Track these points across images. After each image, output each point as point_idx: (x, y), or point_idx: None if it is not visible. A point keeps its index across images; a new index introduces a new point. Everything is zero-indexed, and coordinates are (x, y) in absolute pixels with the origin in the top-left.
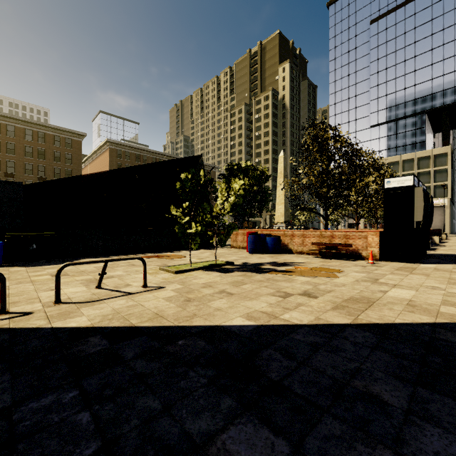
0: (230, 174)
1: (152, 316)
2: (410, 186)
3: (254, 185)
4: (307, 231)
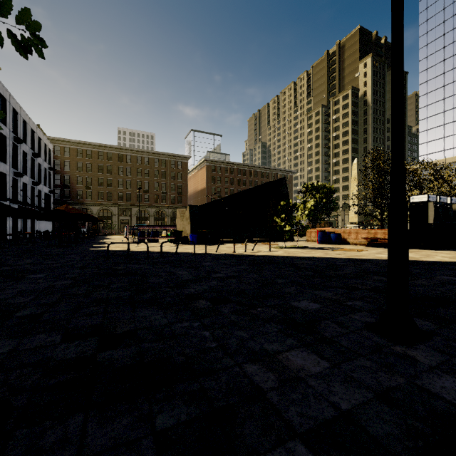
0: (306, 191)
1: (280, 255)
2: (426, 201)
3: (323, 197)
4: (359, 230)
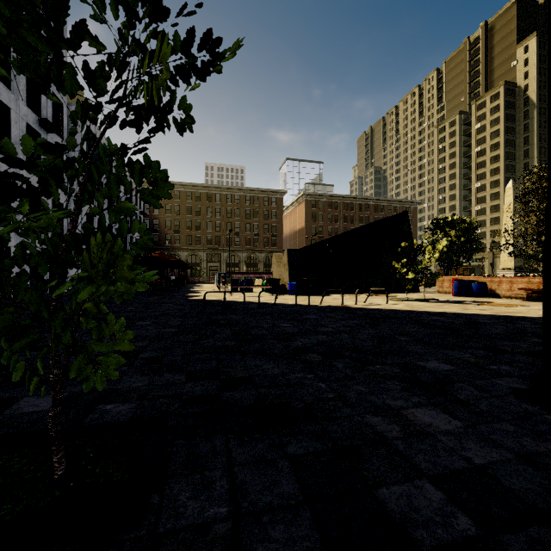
0: (436, 228)
1: (400, 308)
2: None
3: (461, 235)
4: (515, 278)
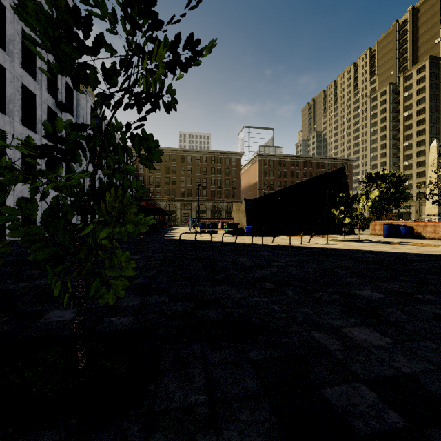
0: (369, 181)
1: (338, 247)
2: None
3: (391, 187)
4: (438, 223)
